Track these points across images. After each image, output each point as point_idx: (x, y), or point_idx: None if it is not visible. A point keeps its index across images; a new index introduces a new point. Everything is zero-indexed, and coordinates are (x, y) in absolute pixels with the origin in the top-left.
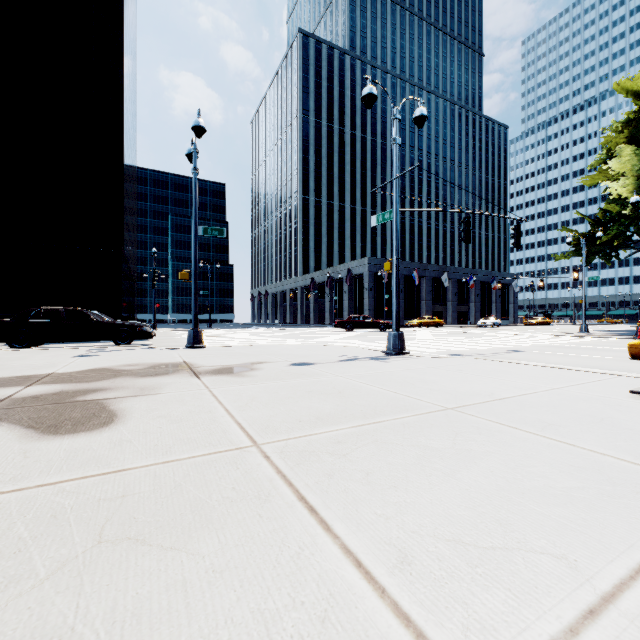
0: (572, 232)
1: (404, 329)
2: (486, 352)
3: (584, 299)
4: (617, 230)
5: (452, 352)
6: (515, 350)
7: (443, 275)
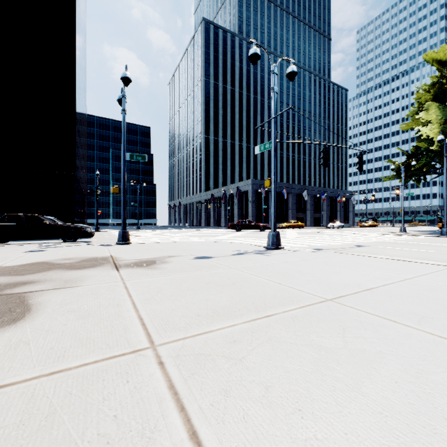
0: (394, 162)
1: (277, 230)
2: (339, 247)
3: (403, 209)
4: (426, 160)
5: (315, 247)
6: (360, 245)
7: (304, 192)
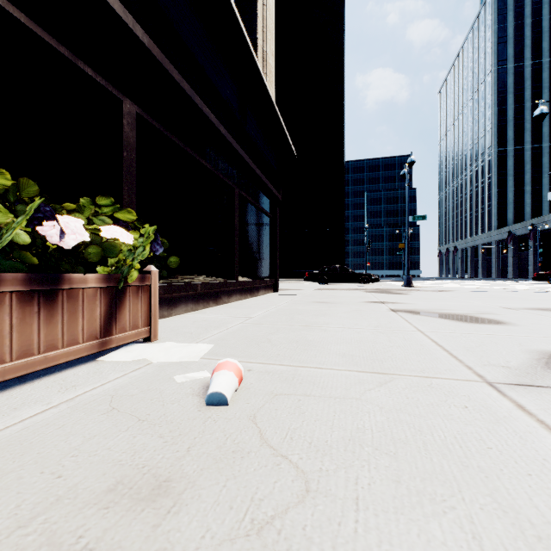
0: None
1: None
2: None
3: None
4: None
5: None
6: None
7: None
